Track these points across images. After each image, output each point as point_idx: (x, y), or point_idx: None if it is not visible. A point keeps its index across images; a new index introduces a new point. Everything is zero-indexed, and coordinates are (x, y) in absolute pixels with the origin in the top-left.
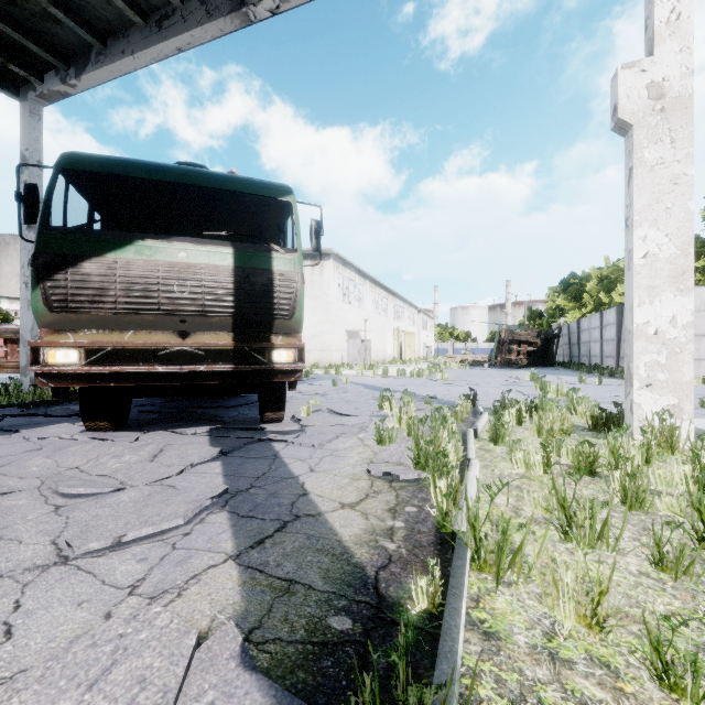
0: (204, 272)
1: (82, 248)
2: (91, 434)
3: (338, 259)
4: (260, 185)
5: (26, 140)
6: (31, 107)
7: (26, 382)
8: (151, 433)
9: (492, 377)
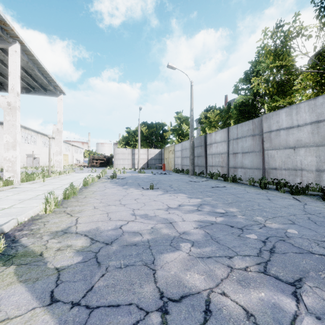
0: None
1: None
2: None
3: (22, 126)
4: None
5: None
6: None
7: None
8: None
9: (75, 169)
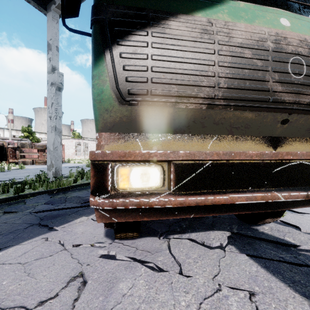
0: None
1: (160, 2)
2: (124, 247)
3: None
4: None
5: (50, 34)
6: (53, 14)
7: (50, 174)
8: (174, 242)
9: None
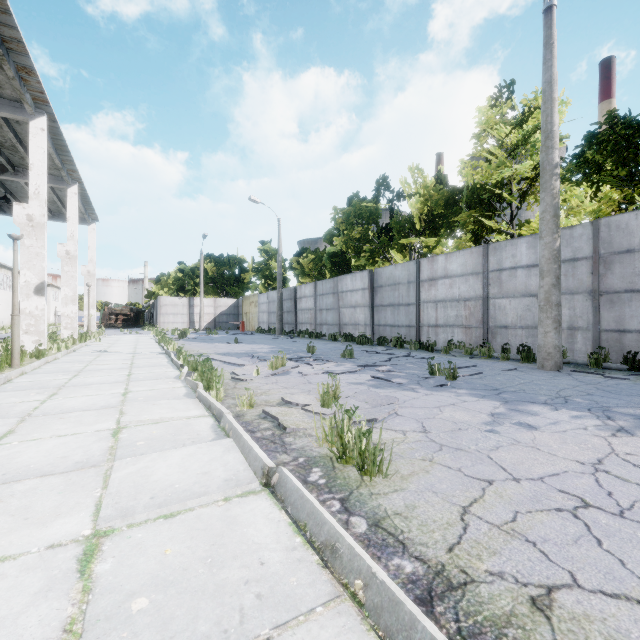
0: None
1: None
2: None
3: None
4: None
5: None
6: None
7: None
8: None
9: None
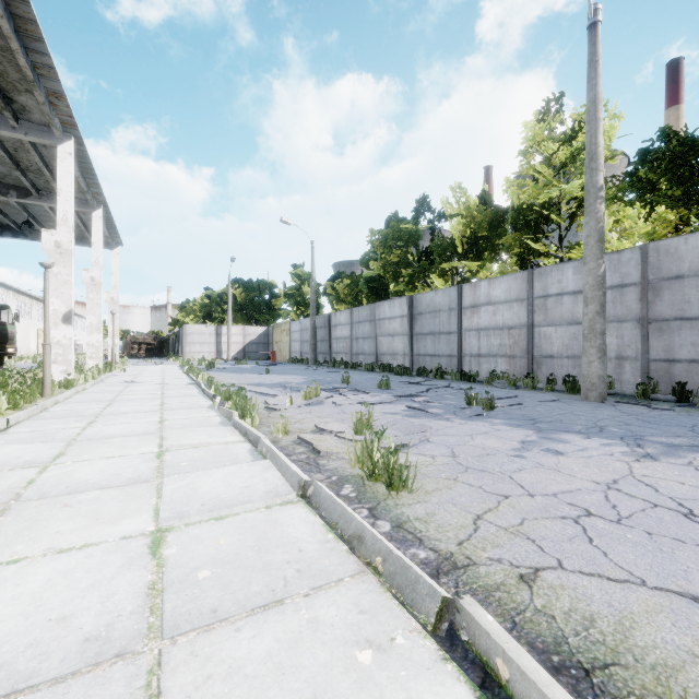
0: None
1: None
2: None
3: None
4: (0, 306)
5: None
6: None
7: None
8: None
9: None
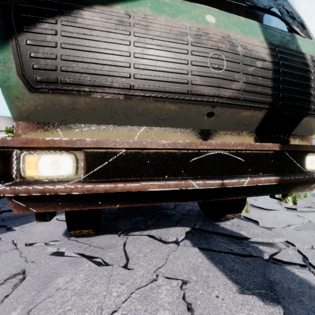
0: (239, 43)
1: None
2: (77, 244)
3: None
4: None
5: None
6: None
7: None
8: (131, 238)
9: None
